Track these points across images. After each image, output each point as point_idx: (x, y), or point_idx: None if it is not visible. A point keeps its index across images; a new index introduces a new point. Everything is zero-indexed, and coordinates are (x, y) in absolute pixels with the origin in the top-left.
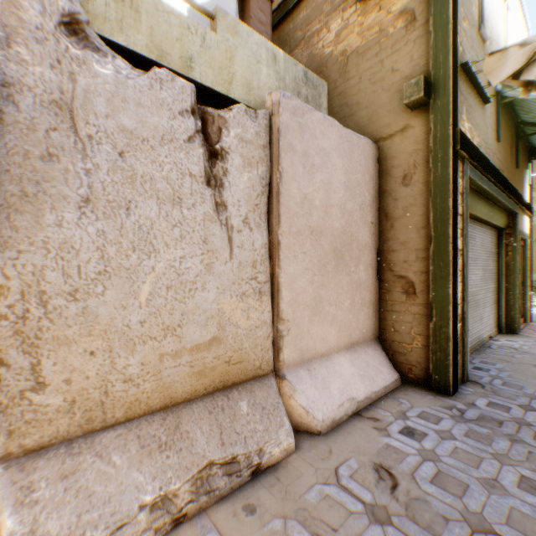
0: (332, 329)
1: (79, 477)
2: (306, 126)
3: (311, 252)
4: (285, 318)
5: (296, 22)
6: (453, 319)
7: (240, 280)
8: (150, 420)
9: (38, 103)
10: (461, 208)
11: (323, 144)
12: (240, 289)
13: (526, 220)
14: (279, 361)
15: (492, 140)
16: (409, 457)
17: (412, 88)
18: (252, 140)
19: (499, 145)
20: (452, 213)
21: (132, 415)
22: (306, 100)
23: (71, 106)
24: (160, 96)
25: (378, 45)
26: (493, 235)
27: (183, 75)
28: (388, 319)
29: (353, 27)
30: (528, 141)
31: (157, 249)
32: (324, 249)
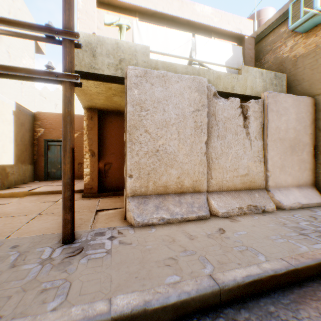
0: (288, 177)
1: (221, 198)
2: (277, 101)
3: (279, 147)
4: (269, 170)
5: (266, 42)
6: None
7: (253, 156)
8: (232, 192)
9: (209, 115)
10: None
11: (284, 105)
12: (254, 159)
13: None
14: (266, 185)
15: None
16: None
17: None
18: (257, 110)
19: None
20: None
21: (227, 190)
22: (275, 85)
23: (214, 114)
24: (232, 105)
25: (314, 52)
26: None
27: (231, 92)
28: (319, 177)
29: (299, 44)
30: None
31: (232, 147)
32: (285, 146)
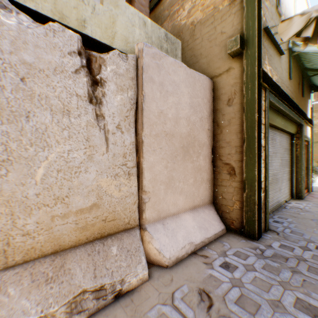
0: (180, 197)
1: None
2: (162, 66)
3: (166, 148)
4: (146, 191)
5: (164, 5)
6: (258, 191)
7: (114, 165)
8: (42, 261)
9: None
10: (265, 120)
11: (174, 78)
12: (114, 171)
13: (309, 129)
14: (142, 218)
15: (286, 78)
16: (224, 284)
17: (232, 43)
18: (123, 74)
19: (291, 82)
20: (258, 123)
21: (29, 258)
22: (167, 51)
23: None
24: (53, 41)
25: (213, 17)
26: (288, 138)
27: (79, 31)
28: (219, 190)
29: (198, 6)
30: (310, 80)
31: (50, 145)
32: (175, 146)
